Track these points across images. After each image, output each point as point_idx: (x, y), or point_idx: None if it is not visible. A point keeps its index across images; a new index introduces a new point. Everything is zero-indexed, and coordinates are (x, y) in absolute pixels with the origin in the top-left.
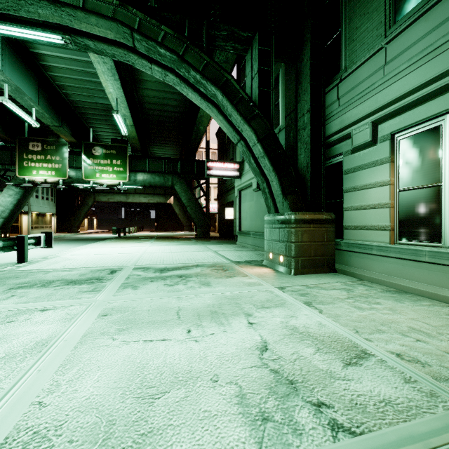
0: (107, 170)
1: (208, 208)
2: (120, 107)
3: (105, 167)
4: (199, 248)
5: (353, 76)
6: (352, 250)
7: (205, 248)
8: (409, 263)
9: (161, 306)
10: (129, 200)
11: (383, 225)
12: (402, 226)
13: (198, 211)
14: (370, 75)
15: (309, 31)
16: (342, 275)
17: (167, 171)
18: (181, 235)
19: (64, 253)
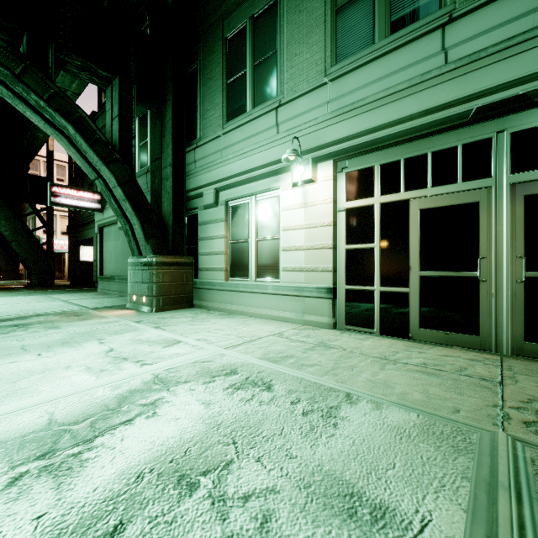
0: None
1: (52, 244)
2: None
3: None
4: (38, 298)
5: (204, 148)
6: (204, 287)
7: (49, 297)
8: (235, 293)
9: None
10: None
11: (222, 267)
12: (232, 267)
13: (34, 249)
14: (214, 152)
15: (171, 94)
16: (197, 309)
17: None
18: None
19: None
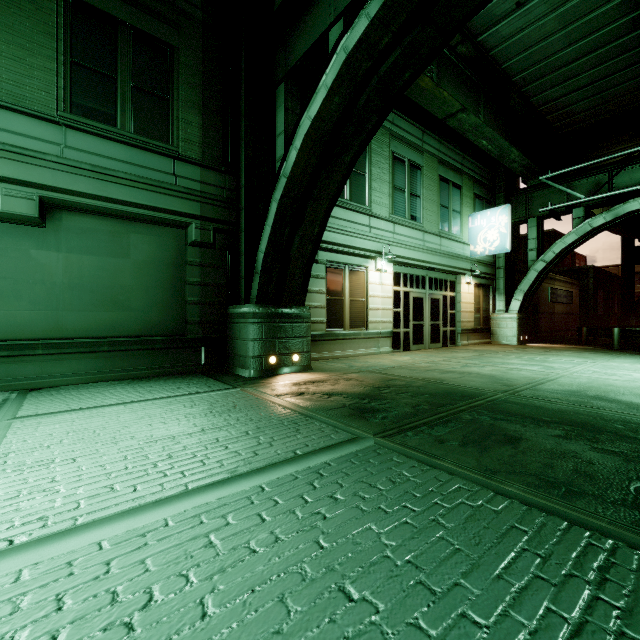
0: None
1: None
2: None
3: None
4: None
5: None
6: None
7: None
8: (333, 342)
9: (462, 381)
10: None
11: (322, 320)
12: (328, 320)
13: None
14: None
15: None
16: None
17: None
18: None
19: None
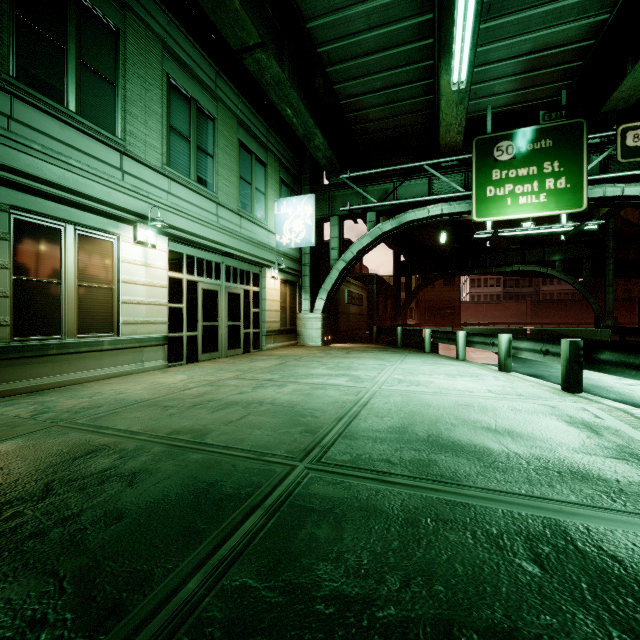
0: None
1: None
2: None
3: None
4: None
5: None
6: None
7: None
8: (32, 360)
9: (240, 431)
10: None
11: None
12: (19, 320)
13: None
14: None
15: None
16: None
17: None
18: None
19: None
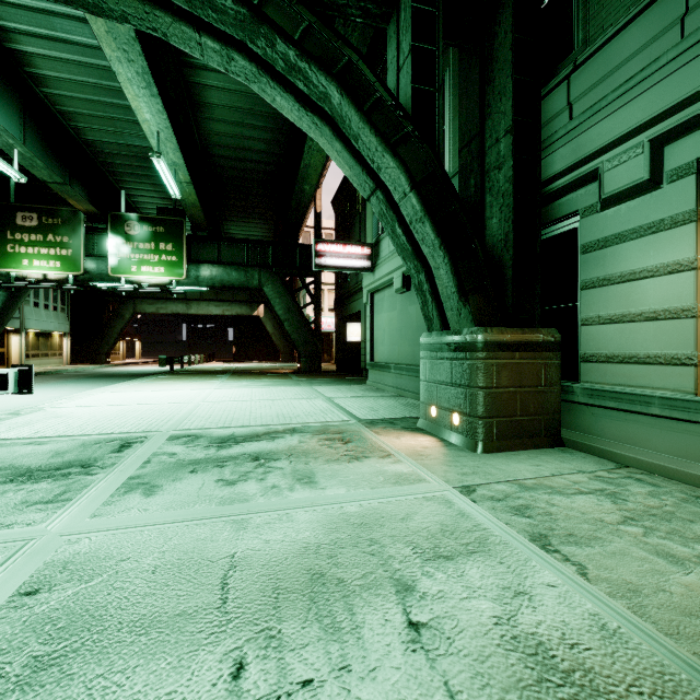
0: (150, 260)
1: (319, 323)
2: (165, 149)
3: (147, 255)
4: (302, 391)
5: (604, 54)
6: (601, 403)
7: (313, 391)
8: None
9: (189, 552)
10: (191, 312)
11: (678, 355)
12: None
13: (303, 329)
14: (645, 44)
15: None
16: (577, 453)
17: (251, 262)
18: (275, 368)
19: (58, 403)
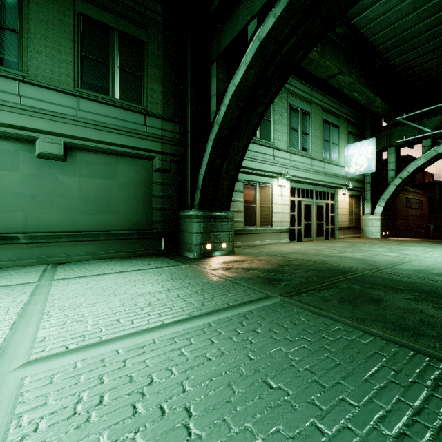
0: None
1: None
2: None
3: None
4: None
5: None
6: None
7: None
8: (248, 235)
9: (339, 262)
10: None
11: (241, 220)
12: (245, 220)
13: None
14: None
15: None
16: None
17: None
18: None
19: None
